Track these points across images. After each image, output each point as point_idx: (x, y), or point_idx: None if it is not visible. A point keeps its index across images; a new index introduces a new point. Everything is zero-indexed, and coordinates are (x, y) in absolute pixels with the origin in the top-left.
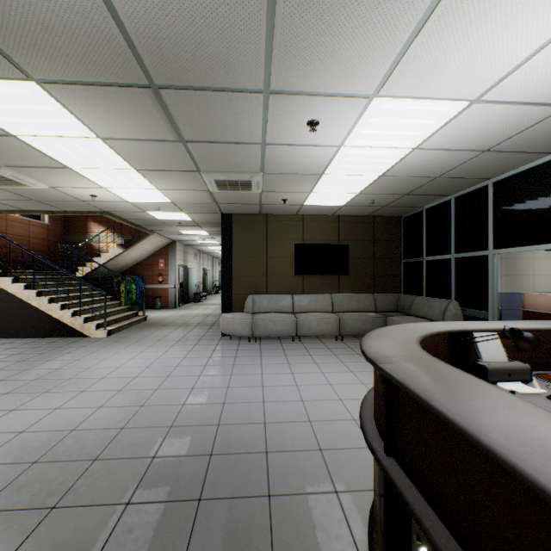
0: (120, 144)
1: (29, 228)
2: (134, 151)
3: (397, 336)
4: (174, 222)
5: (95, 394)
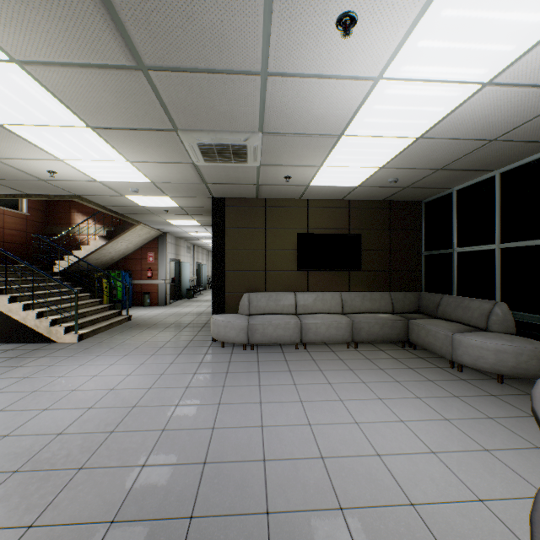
0: (50, 74)
1: (4, 218)
2: (77, 91)
3: None
4: (159, 210)
5: (21, 443)
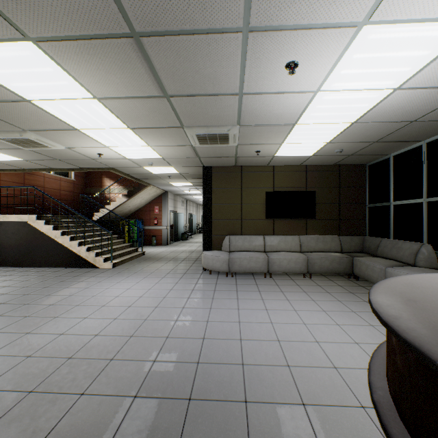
0: (113, 103)
1: (60, 183)
2: (126, 110)
3: (415, 295)
4: (165, 175)
5: (95, 322)
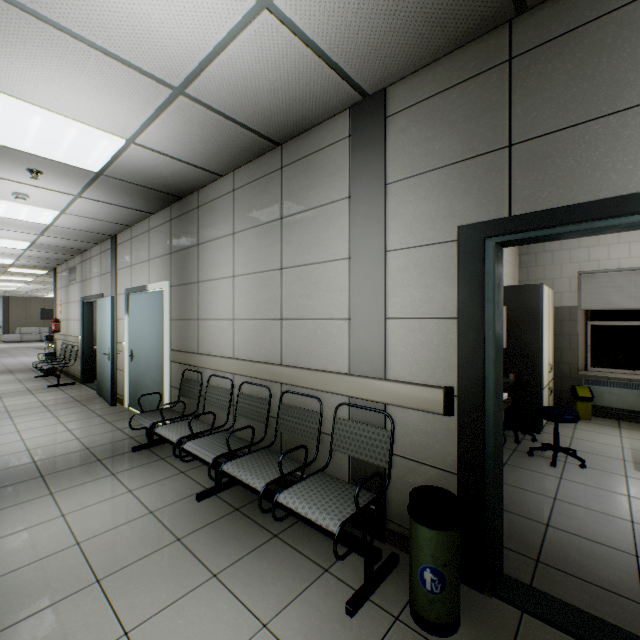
0: None
1: None
2: None
3: None
4: None
5: None
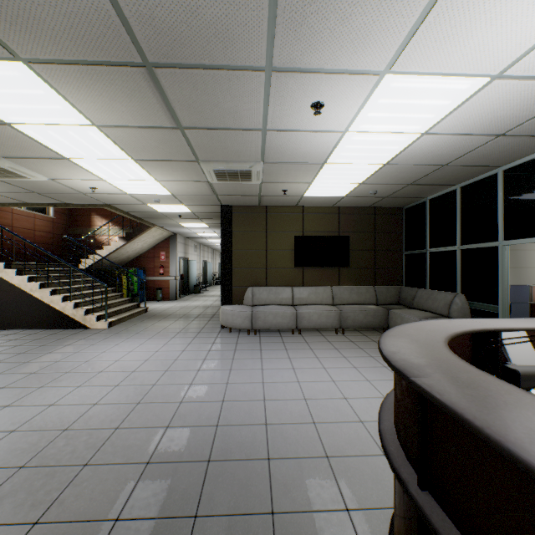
0: (116, 132)
1: (35, 221)
2: (131, 140)
3: (419, 337)
4: (174, 215)
5: (92, 390)
